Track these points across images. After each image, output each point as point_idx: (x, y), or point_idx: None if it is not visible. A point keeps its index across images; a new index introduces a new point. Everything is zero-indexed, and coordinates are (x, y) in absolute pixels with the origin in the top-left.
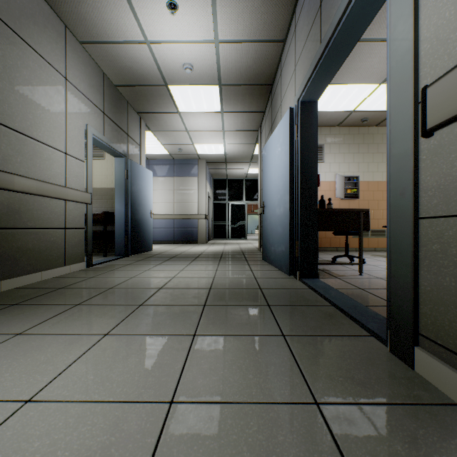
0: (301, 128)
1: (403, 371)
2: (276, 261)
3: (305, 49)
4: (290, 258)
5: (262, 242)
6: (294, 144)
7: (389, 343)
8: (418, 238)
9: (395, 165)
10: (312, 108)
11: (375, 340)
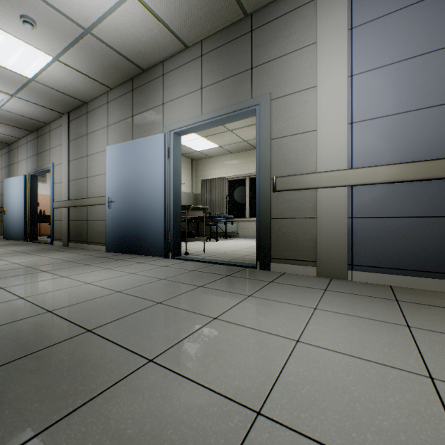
0: (31, 185)
1: (51, 245)
2: (17, 237)
3: (33, 159)
4: (25, 234)
5: (4, 230)
6: (27, 189)
7: (51, 243)
8: (54, 224)
9: (52, 211)
10: (36, 178)
11: (49, 244)
